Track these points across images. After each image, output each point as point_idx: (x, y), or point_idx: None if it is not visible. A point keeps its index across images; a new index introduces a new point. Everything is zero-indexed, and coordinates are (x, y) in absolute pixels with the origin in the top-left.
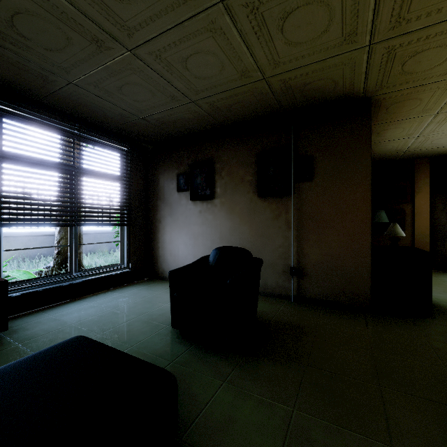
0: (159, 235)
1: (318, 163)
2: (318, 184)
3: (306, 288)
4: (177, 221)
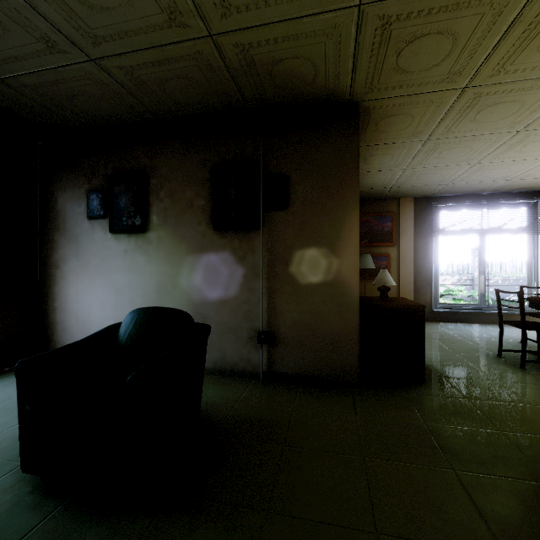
0: (57, 289)
1: (295, 186)
2: (295, 215)
3: (279, 360)
4: (87, 266)
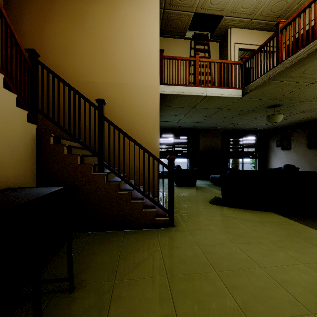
0: (269, 162)
1: None
2: None
3: None
4: (276, 157)
